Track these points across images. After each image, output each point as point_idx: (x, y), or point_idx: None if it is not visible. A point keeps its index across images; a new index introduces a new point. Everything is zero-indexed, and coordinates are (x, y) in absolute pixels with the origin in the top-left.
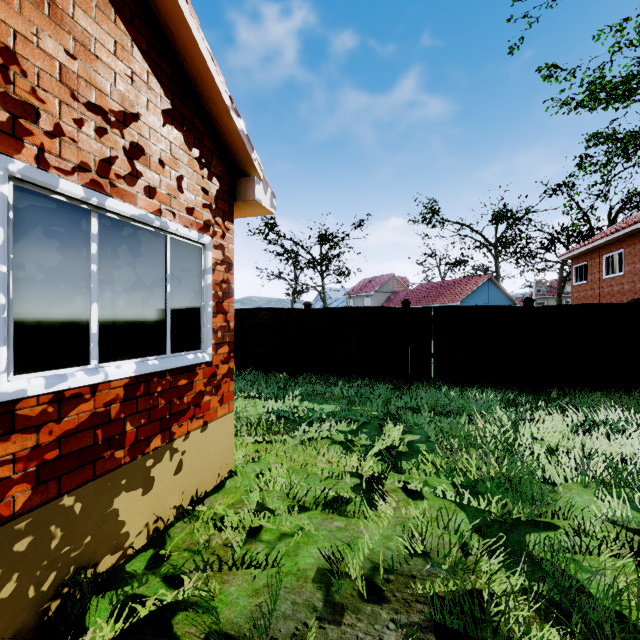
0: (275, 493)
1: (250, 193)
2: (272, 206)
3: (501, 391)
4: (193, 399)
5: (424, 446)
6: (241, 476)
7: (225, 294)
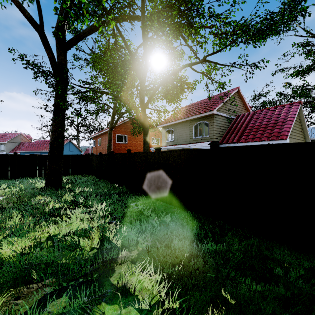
0: None
1: None
2: None
3: None
4: None
5: (13, 187)
6: None
7: None
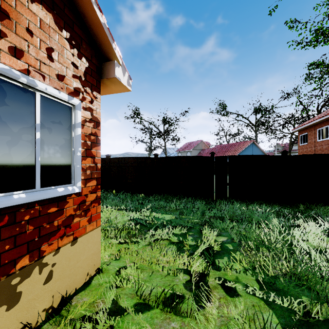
0: (127, 290)
1: (112, 72)
2: (129, 85)
3: (270, 205)
4: (63, 222)
5: (230, 246)
6: (105, 273)
7: (93, 143)
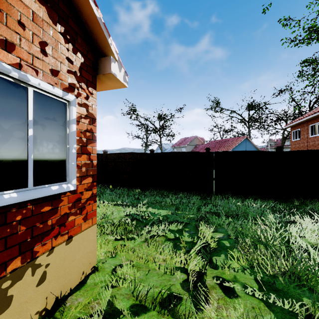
0: (123, 290)
1: (108, 68)
2: (125, 81)
3: (265, 201)
4: (58, 221)
5: (227, 243)
6: (100, 271)
7: (89, 140)
